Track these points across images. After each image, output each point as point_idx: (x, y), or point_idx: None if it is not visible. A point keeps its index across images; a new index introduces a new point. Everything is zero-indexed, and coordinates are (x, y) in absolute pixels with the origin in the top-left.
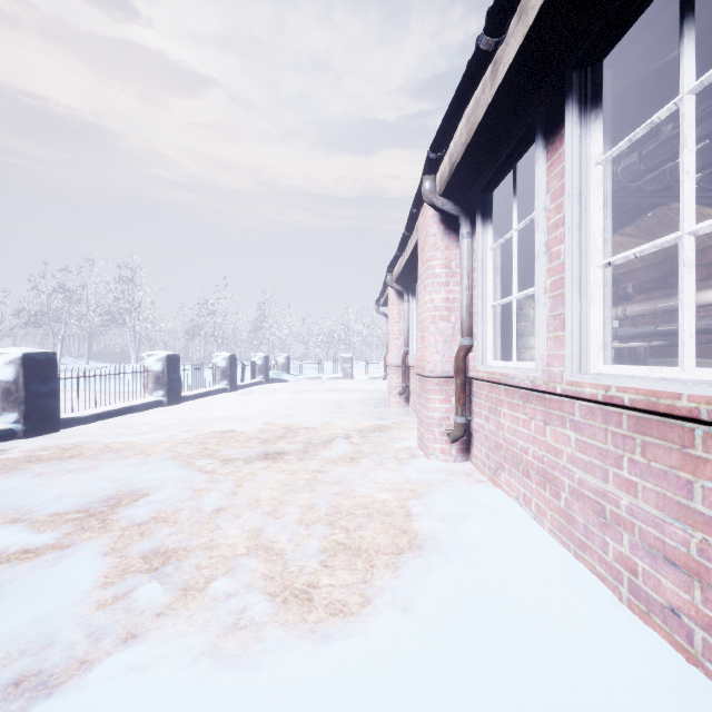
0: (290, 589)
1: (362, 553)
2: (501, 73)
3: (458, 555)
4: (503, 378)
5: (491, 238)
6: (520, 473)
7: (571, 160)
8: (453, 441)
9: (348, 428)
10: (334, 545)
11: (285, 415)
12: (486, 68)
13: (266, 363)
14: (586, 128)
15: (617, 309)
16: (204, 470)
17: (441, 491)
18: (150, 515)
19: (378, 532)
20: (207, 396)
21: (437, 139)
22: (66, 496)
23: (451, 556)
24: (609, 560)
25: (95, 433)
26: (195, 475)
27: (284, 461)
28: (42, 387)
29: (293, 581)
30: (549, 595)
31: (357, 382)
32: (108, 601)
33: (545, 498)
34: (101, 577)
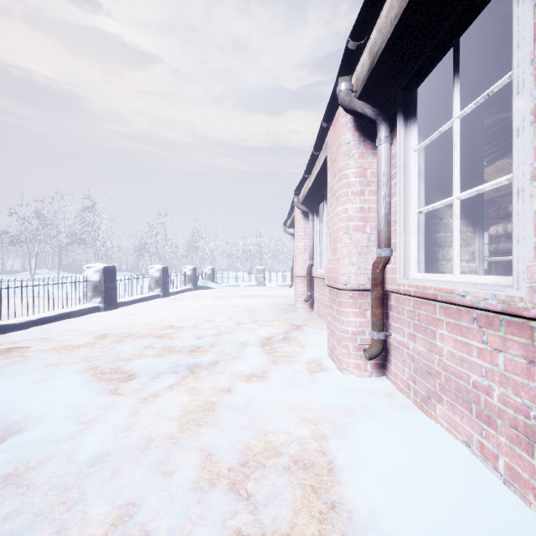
0: None
1: None
2: None
3: None
4: (443, 294)
5: (415, 139)
6: (472, 414)
7: None
8: (370, 358)
9: (260, 335)
10: None
11: (204, 320)
12: None
13: (194, 273)
14: None
15: (498, 227)
16: (105, 389)
17: (365, 424)
18: (3, 472)
19: (298, 509)
20: (142, 302)
21: (361, 18)
22: None
23: None
24: None
25: (22, 340)
26: (91, 398)
27: (193, 376)
28: None
29: None
30: None
31: (268, 289)
32: None
33: (531, 467)
34: None
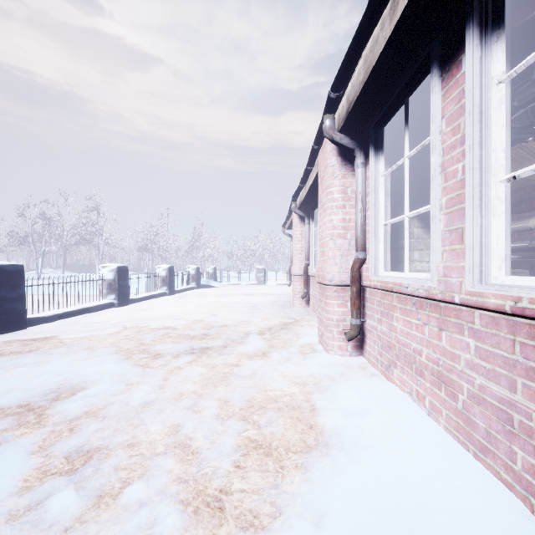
0: (203, 495)
1: (272, 452)
2: (401, 6)
3: (364, 455)
4: (396, 287)
5: (382, 167)
6: (413, 371)
7: (472, 81)
8: (349, 339)
9: (261, 326)
10: (246, 443)
11: (210, 314)
12: (386, 4)
13: (198, 273)
14: (487, 49)
15: None
16: (138, 364)
17: (341, 385)
18: (83, 410)
19: (287, 428)
20: (150, 299)
21: (338, 79)
22: (12, 390)
23: (356, 457)
24: (516, 469)
25: (54, 330)
26: (129, 369)
27: (206, 355)
28: (11, 293)
29: (206, 485)
30: (459, 506)
31: (268, 287)
32: (20, 512)
33: (440, 398)
34: (21, 482)
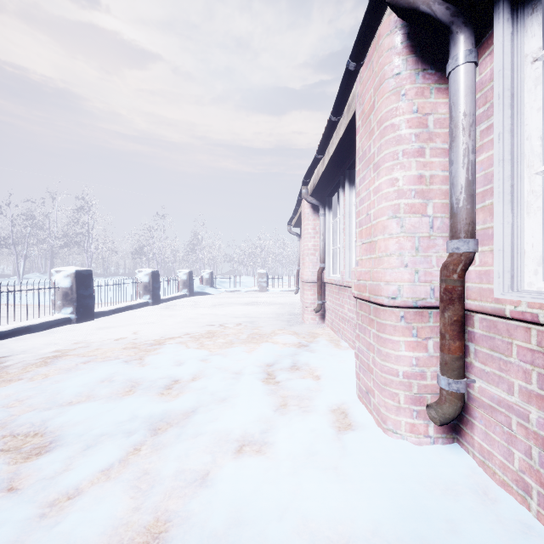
0: None
1: None
2: None
3: None
4: None
5: (537, 38)
6: None
7: None
8: (442, 422)
9: (261, 359)
10: None
11: (193, 336)
12: None
13: (190, 278)
14: None
15: None
16: None
17: None
18: None
19: None
20: (127, 310)
21: None
22: None
23: None
24: None
25: None
26: None
27: (152, 441)
28: None
29: None
30: None
31: (271, 294)
32: None
33: None
34: None
